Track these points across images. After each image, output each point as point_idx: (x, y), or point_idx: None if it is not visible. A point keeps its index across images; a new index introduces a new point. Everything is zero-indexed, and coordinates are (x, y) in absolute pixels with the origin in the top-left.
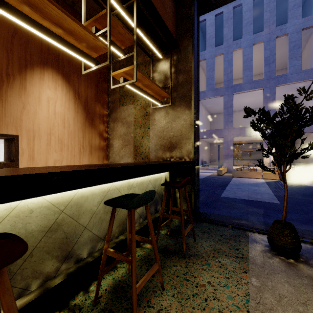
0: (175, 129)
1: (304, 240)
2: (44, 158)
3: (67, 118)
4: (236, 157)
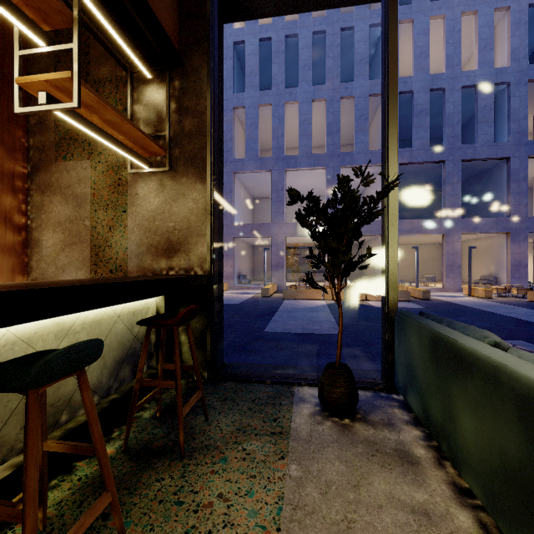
0: (178, 216)
1: (364, 386)
2: None
3: None
4: (291, 268)
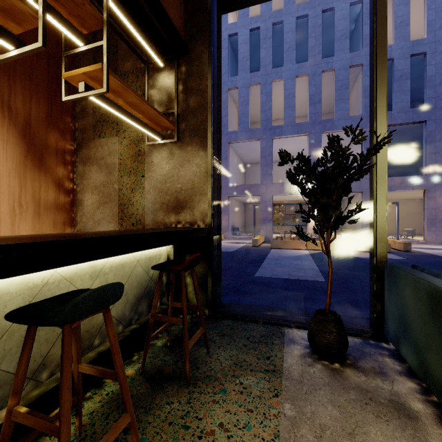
0: (184, 179)
1: (351, 332)
2: None
3: None
4: (277, 222)
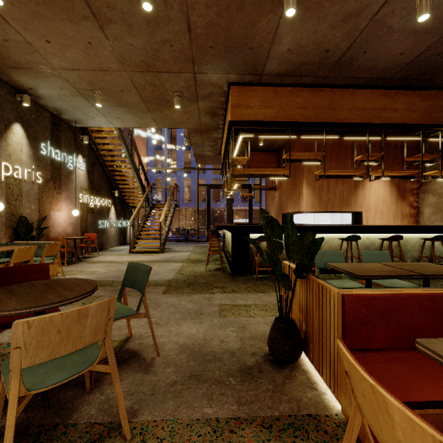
0: None
1: None
2: (372, 222)
3: (385, 197)
4: None
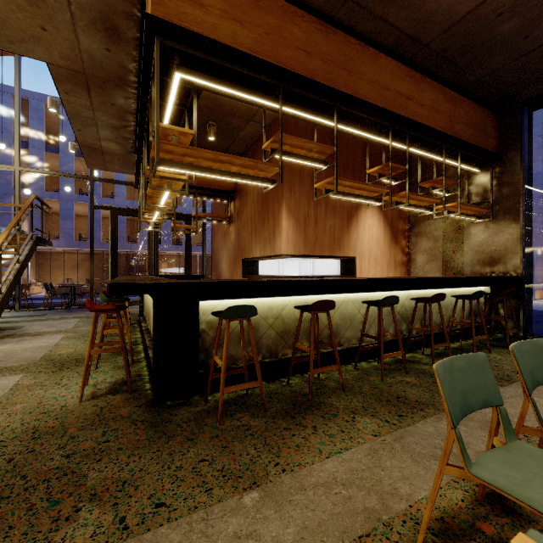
0: (498, 243)
1: None
2: (366, 273)
3: (379, 239)
4: None
